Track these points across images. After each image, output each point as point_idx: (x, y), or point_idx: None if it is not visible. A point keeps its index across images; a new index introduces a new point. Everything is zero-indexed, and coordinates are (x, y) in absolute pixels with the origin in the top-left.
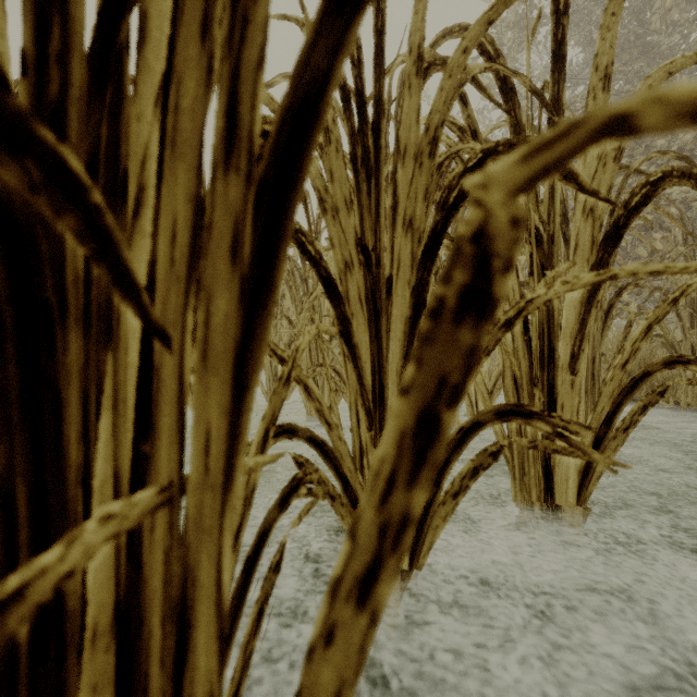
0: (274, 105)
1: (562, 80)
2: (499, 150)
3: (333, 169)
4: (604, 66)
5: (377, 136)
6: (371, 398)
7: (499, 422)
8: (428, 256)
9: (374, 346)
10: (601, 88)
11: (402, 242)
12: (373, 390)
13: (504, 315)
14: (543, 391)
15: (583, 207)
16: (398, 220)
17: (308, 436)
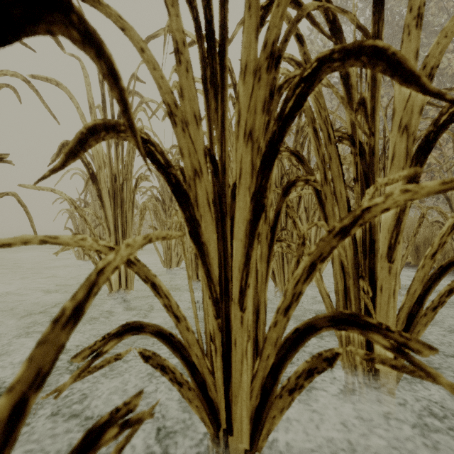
0: (123, 23)
1: (381, 19)
2: (334, 57)
3: (183, 86)
4: (417, 7)
5: (222, 57)
6: (219, 289)
7: (334, 329)
8: (266, 164)
9: (220, 244)
10: (415, 25)
11: (243, 151)
12: (219, 282)
13: (340, 222)
14: (366, 275)
15: (399, 124)
16: (239, 131)
17: (156, 330)
